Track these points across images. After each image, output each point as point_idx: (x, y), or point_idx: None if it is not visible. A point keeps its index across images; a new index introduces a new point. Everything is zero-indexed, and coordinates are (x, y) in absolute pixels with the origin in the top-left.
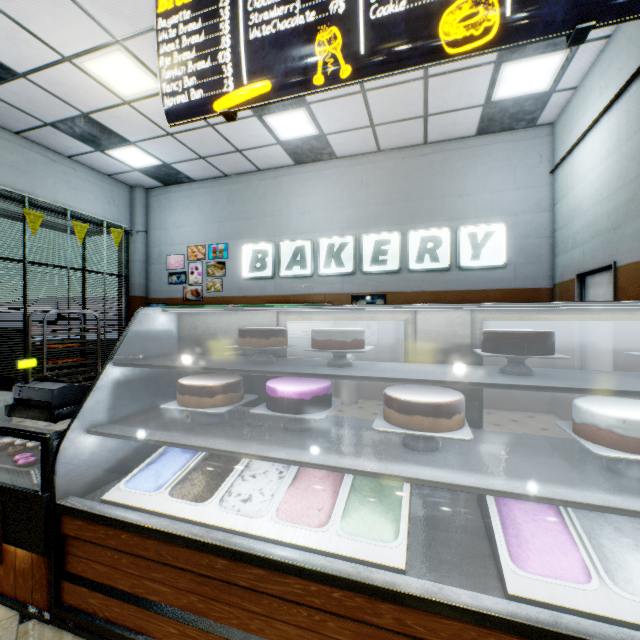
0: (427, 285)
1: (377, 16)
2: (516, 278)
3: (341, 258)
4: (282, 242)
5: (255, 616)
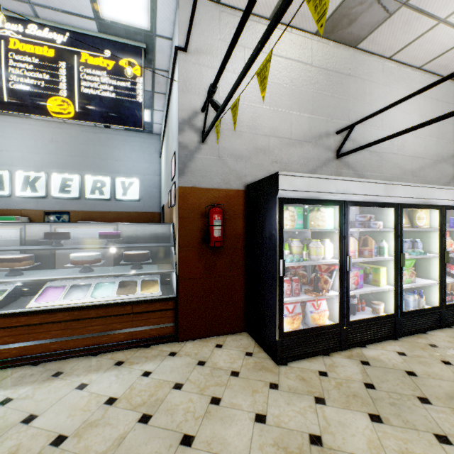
0: (98, 207)
1: (14, 87)
2: (145, 207)
3: (36, 186)
4: None
5: None
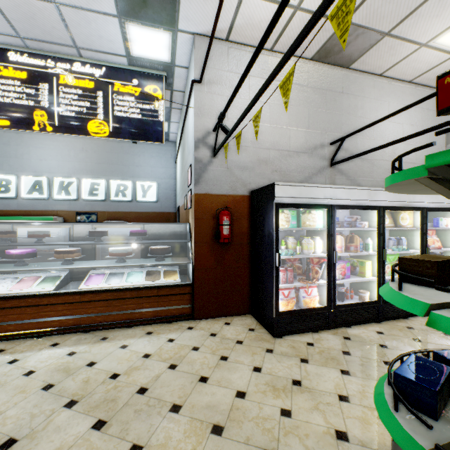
0: (121, 208)
1: (63, 114)
2: (162, 207)
3: (69, 190)
4: (24, 176)
5: (0, 317)
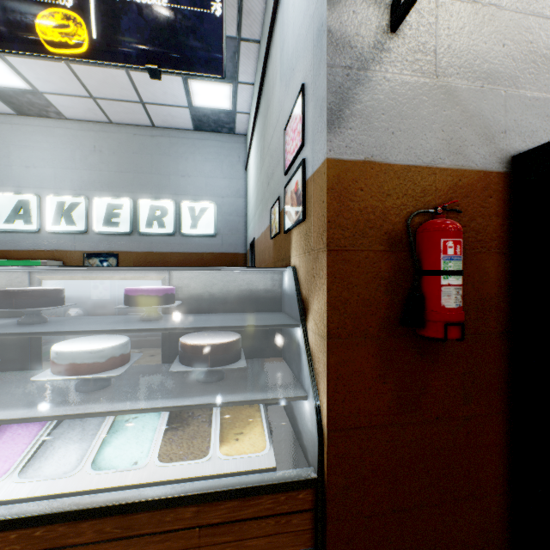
0: (156, 247)
1: None
2: (223, 245)
3: (72, 217)
4: (0, 193)
5: None
